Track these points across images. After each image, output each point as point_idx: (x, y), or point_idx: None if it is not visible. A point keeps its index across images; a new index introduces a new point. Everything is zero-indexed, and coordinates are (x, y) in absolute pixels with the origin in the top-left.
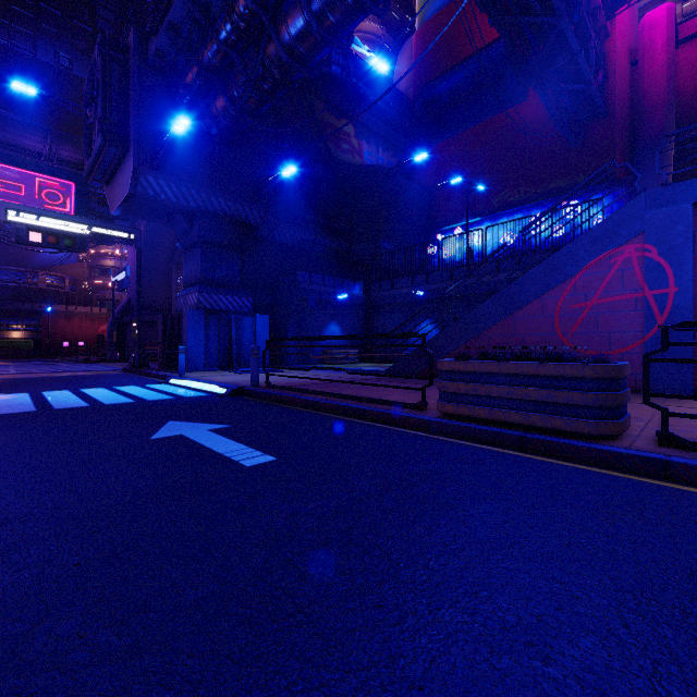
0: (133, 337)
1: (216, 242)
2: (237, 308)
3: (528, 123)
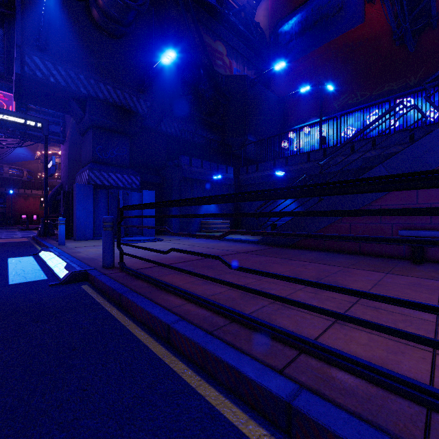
0: (40, 209)
1: (106, 126)
2: (126, 185)
3: (365, 40)
